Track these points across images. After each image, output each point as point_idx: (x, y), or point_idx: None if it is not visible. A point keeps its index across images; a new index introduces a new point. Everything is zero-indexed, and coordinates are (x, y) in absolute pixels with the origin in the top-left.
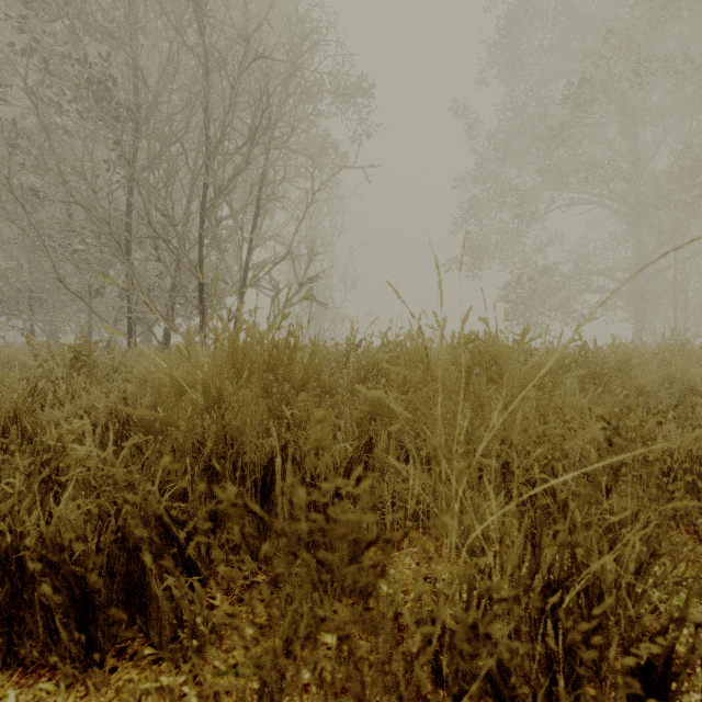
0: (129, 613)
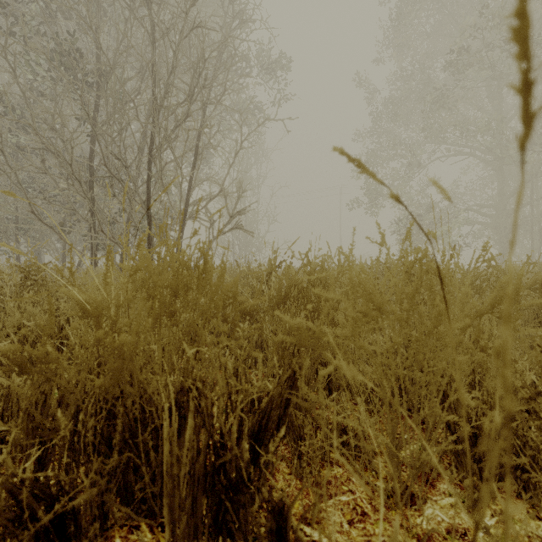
0: None
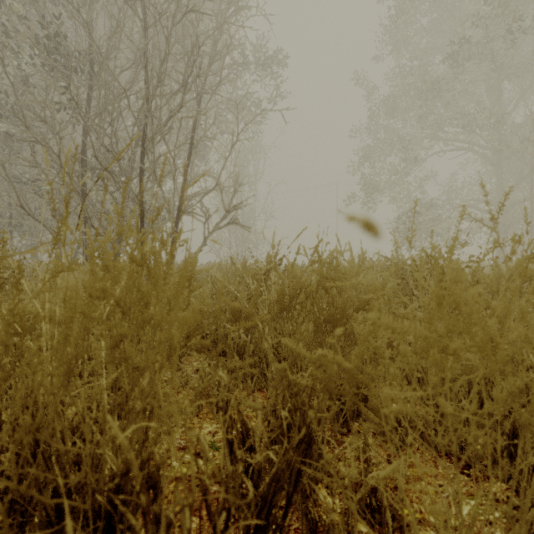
0: None
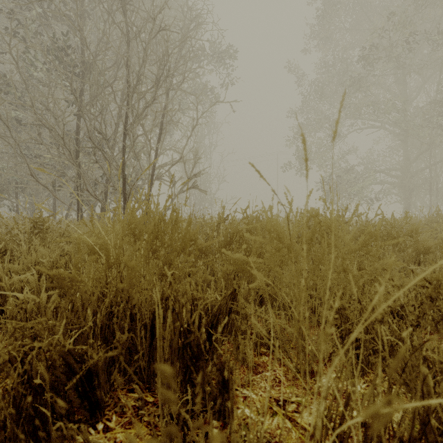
0: (36, 440)
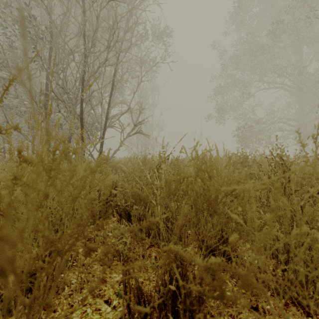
0: None
